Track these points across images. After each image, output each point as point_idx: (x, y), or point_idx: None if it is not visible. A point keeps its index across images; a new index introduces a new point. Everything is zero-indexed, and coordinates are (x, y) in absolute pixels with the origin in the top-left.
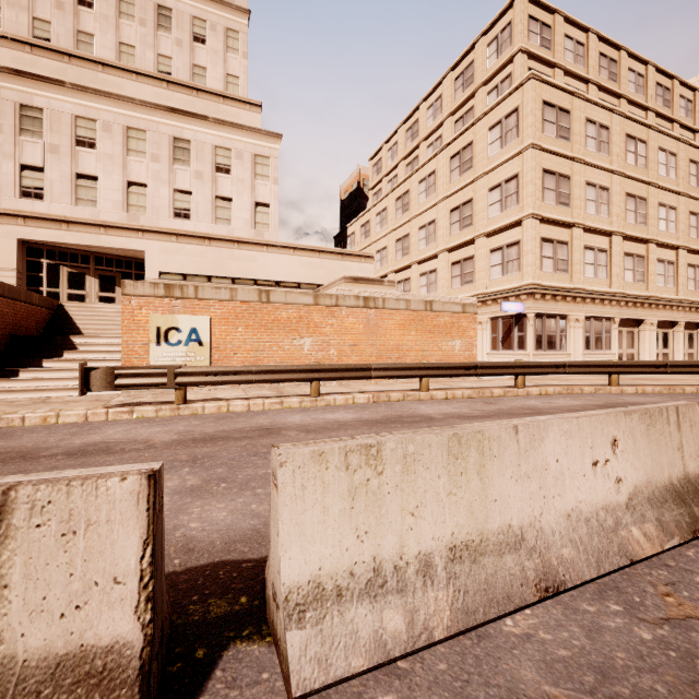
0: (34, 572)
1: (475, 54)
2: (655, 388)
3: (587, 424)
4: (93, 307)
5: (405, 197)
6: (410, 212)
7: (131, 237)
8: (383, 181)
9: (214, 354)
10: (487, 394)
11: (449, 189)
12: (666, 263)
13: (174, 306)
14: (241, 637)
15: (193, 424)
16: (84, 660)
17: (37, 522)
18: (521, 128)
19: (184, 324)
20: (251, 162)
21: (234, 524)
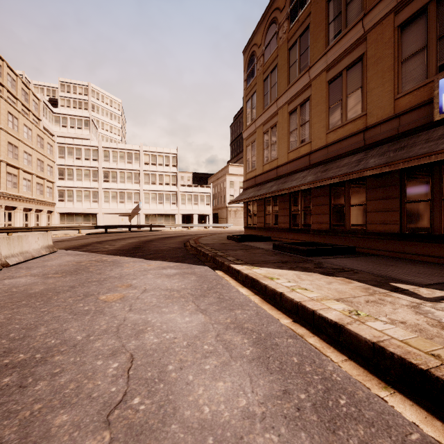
0: None
1: None
2: None
3: (35, 235)
4: None
5: None
6: None
7: None
8: None
9: None
10: None
11: None
12: (28, 180)
13: None
14: None
15: None
16: None
17: None
18: None
19: None
20: None
21: None
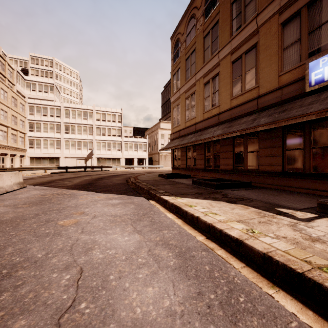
0: None
1: None
2: None
3: (8, 174)
4: None
5: None
6: None
7: None
8: None
9: None
10: None
11: None
12: (4, 132)
13: None
14: None
15: None
16: None
17: None
18: None
19: None
20: None
21: None
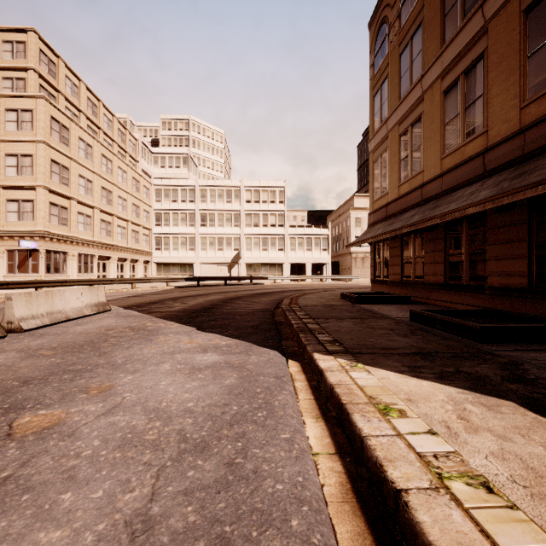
0: None
1: None
2: (111, 291)
3: (76, 289)
4: None
5: None
6: None
7: None
8: None
9: None
10: None
11: None
12: (122, 228)
13: None
14: None
15: None
16: None
17: None
18: (35, 126)
19: None
20: None
21: None
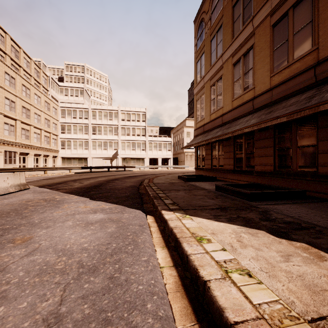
0: None
1: None
2: (29, 175)
3: (3, 175)
4: None
5: None
6: None
7: None
8: None
9: None
10: None
11: None
12: (37, 134)
13: None
14: None
15: None
16: None
17: None
18: None
19: None
20: None
21: None
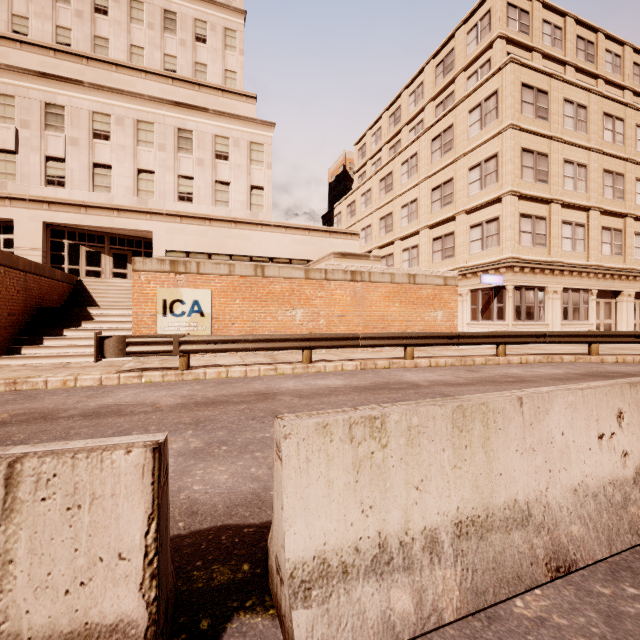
0: (39, 547)
1: (455, 41)
2: (636, 357)
3: (591, 396)
4: (107, 282)
5: (389, 178)
6: (393, 192)
7: (141, 219)
8: (368, 164)
9: (214, 324)
10: (469, 362)
11: (430, 170)
12: None
13: (178, 280)
14: (245, 608)
15: (196, 388)
16: (88, 639)
17: (42, 495)
18: (500, 110)
19: (187, 297)
20: (247, 149)
21: (235, 488)
